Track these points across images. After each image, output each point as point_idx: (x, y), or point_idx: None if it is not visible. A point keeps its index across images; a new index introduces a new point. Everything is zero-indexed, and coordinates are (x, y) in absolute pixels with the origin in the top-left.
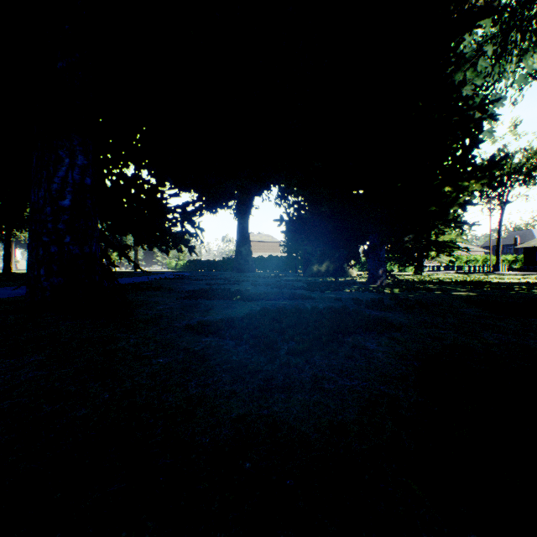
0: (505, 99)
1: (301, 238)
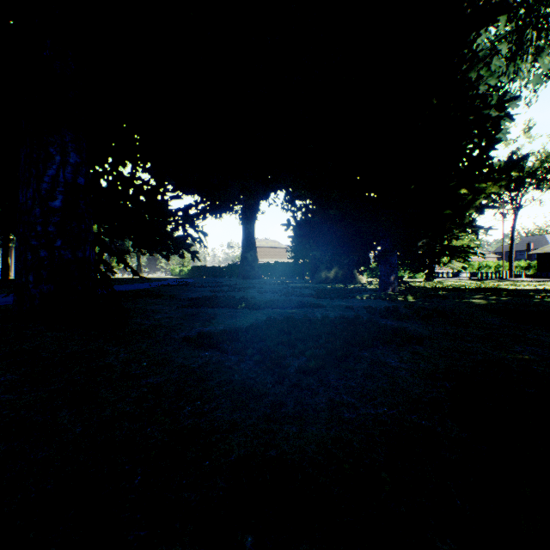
0: (520, 99)
1: (309, 243)
